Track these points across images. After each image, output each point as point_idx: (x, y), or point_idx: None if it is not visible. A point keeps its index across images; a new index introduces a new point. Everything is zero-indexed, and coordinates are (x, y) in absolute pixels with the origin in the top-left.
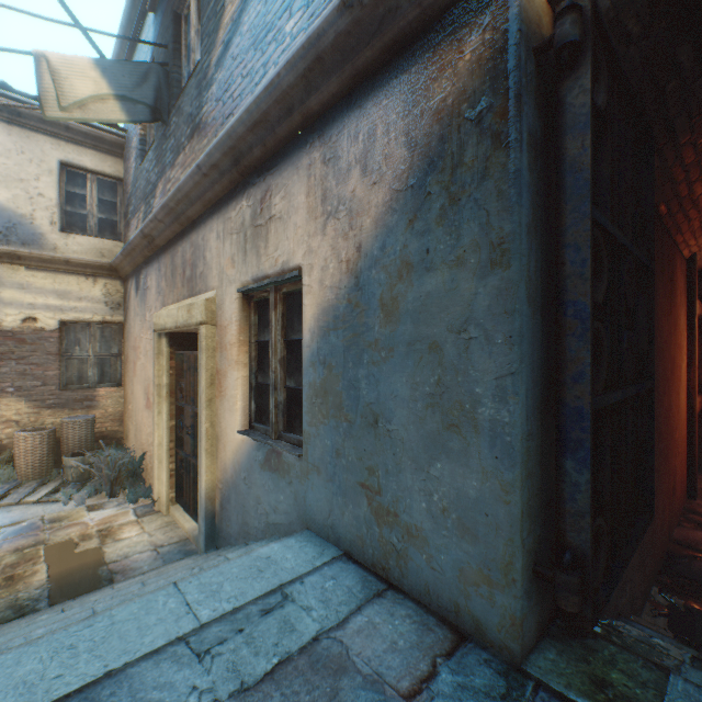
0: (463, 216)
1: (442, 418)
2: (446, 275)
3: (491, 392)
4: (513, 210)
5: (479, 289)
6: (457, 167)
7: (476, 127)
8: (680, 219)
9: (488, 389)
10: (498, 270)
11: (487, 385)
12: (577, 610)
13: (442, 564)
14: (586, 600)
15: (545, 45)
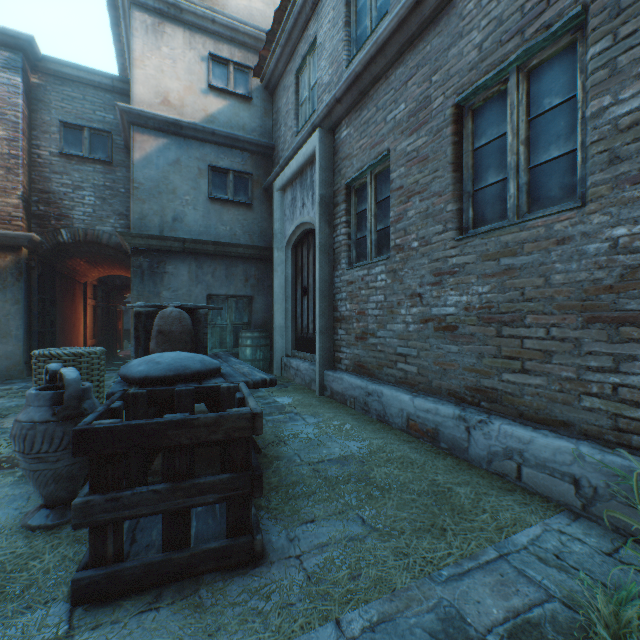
0: (8, 292)
1: (1, 336)
2: (3, 304)
3: (17, 329)
4: (22, 294)
5: (13, 308)
6: (7, 281)
7: (12, 275)
8: (76, 274)
9: (16, 328)
10: (18, 305)
11: (15, 327)
12: None
13: (1, 368)
14: None
15: (29, 263)
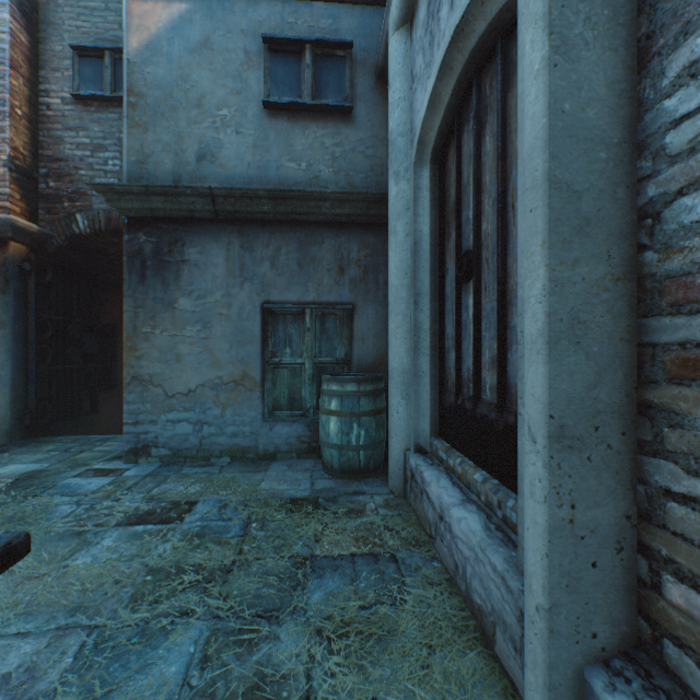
0: None
1: None
2: None
3: (1, 366)
4: (8, 313)
5: None
6: None
7: None
8: None
9: None
10: (3, 330)
11: None
12: (30, 424)
13: None
14: (35, 422)
15: (22, 266)
